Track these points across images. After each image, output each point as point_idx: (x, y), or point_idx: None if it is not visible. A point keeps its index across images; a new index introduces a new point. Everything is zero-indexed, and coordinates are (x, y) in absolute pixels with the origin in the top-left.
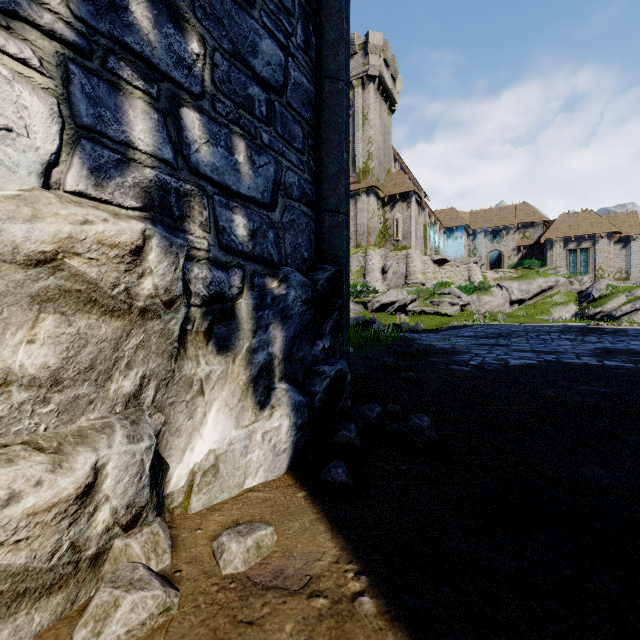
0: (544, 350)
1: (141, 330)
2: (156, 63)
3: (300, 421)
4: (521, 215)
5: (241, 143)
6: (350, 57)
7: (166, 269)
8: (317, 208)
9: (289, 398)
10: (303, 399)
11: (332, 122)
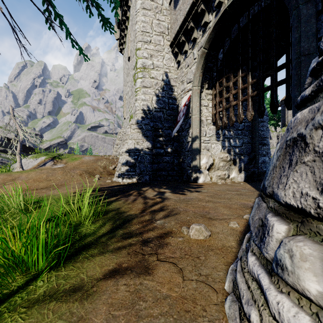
0: None
1: (227, 163)
2: (228, 137)
3: (245, 175)
4: None
5: (237, 140)
6: None
7: (229, 157)
8: (251, 143)
9: (244, 172)
10: (246, 173)
11: (254, 128)
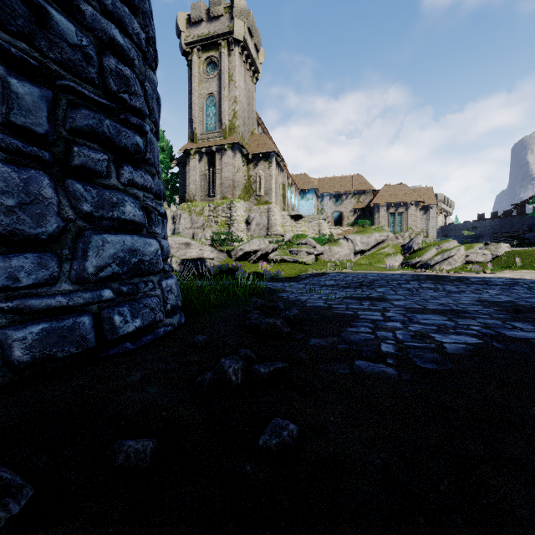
0: (439, 308)
1: None
2: None
3: None
4: (356, 184)
5: None
6: (216, 18)
7: None
8: None
9: None
10: None
11: None
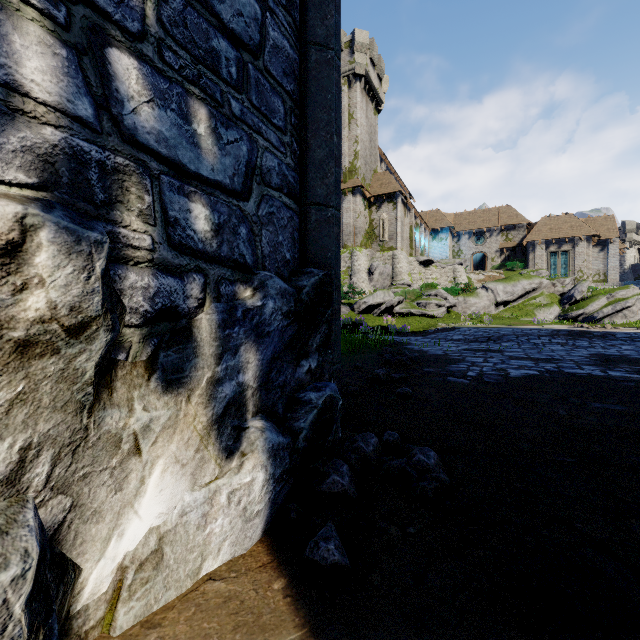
0: (540, 357)
1: (19, 376)
2: None
3: (279, 470)
4: (504, 217)
5: (201, 109)
6: None
7: (71, 277)
8: (302, 200)
9: (265, 441)
10: (283, 440)
11: (320, 98)
